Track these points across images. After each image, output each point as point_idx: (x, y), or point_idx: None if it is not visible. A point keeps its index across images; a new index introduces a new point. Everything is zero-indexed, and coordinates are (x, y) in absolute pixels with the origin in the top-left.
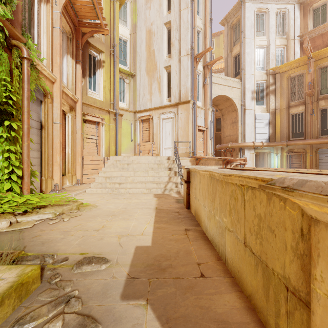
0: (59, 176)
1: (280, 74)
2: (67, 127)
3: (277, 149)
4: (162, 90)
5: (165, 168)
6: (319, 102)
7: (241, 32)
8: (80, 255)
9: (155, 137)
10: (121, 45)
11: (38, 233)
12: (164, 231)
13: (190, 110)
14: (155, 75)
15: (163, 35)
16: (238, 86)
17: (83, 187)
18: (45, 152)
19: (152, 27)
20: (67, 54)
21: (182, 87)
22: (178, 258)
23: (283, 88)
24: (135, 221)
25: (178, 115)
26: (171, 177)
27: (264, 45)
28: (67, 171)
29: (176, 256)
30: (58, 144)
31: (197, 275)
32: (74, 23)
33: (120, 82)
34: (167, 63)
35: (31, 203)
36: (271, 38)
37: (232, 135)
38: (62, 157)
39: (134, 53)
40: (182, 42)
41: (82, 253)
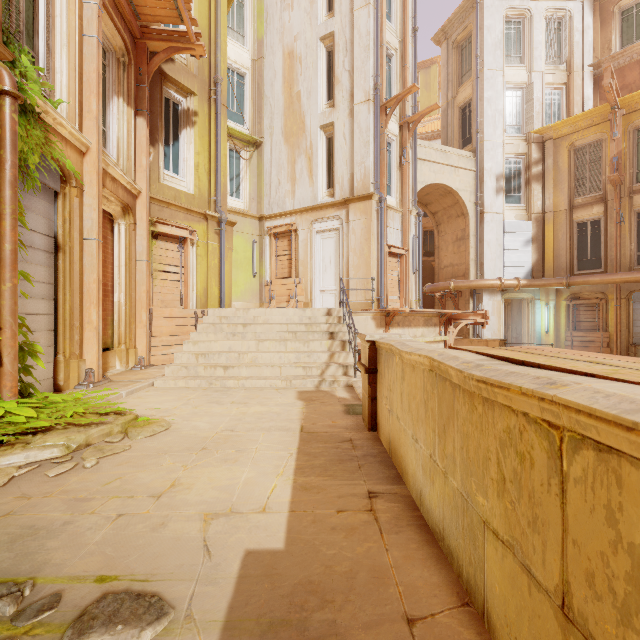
0: (95, 352)
1: (553, 141)
2: (118, 248)
3: (548, 293)
4: (315, 174)
5: (321, 333)
6: (633, 197)
7: (475, 57)
8: (96, 585)
9: (302, 268)
10: (232, 82)
11: (10, 507)
12: (317, 499)
13: (373, 215)
14: (301, 143)
15: (318, 62)
16: (469, 165)
17: (150, 375)
18: (66, 303)
19: (297, 45)
20: (117, 96)
21: (356, 167)
22: (353, 597)
23: (560, 169)
24: (251, 466)
25: (349, 223)
26: (335, 353)
27: (521, 83)
28: (117, 341)
29: (348, 589)
30: (94, 285)
31: None
32: (131, 31)
33: (231, 157)
34: (327, 118)
35: (15, 422)
36: (535, 68)
37: (457, 263)
38: (107, 310)
39: (259, 98)
40: (357, 76)
41: (102, 577)
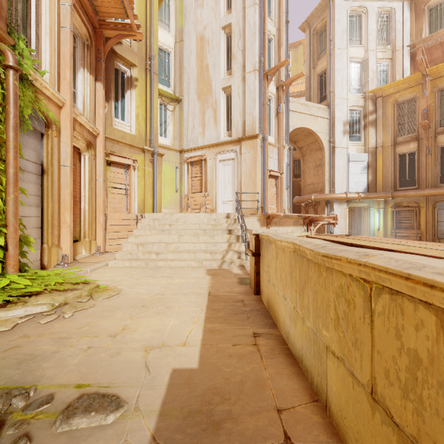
0: (69, 242)
1: (382, 98)
2: (83, 172)
3: (379, 203)
4: (219, 121)
5: (223, 230)
6: (437, 137)
7: (329, 40)
8: (76, 389)
9: (209, 185)
10: (161, 57)
11: (17, 342)
12: (220, 337)
13: (258, 149)
14: (209, 100)
15: (221, 44)
16: (325, 115)
17: (106, 258)
18: (49, 209)
19: (206, 32)
20: (83, 68)
21: (247, 116)
22: (242, 397)
23: (387, 118)
24: (175, 317)
25: (242, 155)
26: (232, 244)
27: (360, 58)
28: (83, 235)
29: (240, 392)
30: (68, 197)
31: (278, 439)
32: (92, 23)
33: (161, 109)
34: (226, 82)
35: (17, 288)
36: (370, 48)
37: (316, 182)
38: (76, 214)
39: (180, 68)
40: (247, 53)
41: (79, 385)
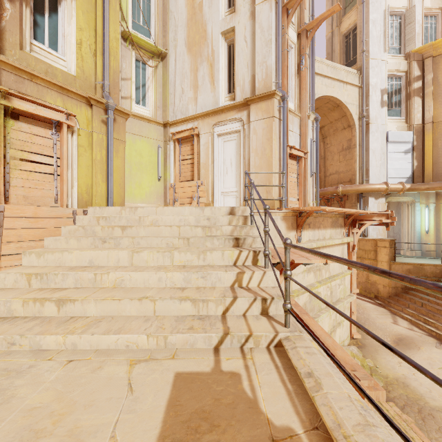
0: None
1: (432, 58)
2: None
3: (428, 197)
4: (217, 79)
5: (223, 239)
6: None
7: None
8: None
9: (204, 170)
10: None
11: None
12: None
13: (275, 113)
14: (203, 51)
15: None
16: (356, 82)
17: None
18: None
19: None
20: None
21: (257, 67)
22: None
23: (440, 84)
24: None
25: (250, 123)
26: (245, 273)
27: (402, 7)
28: None
29: None
30: None
31: None
32: None
33: (138, 67)
34: (228, 23)
35: None
36: None
37: (342, 171)
38: None
39: (164, 12)
40: None
41: None
